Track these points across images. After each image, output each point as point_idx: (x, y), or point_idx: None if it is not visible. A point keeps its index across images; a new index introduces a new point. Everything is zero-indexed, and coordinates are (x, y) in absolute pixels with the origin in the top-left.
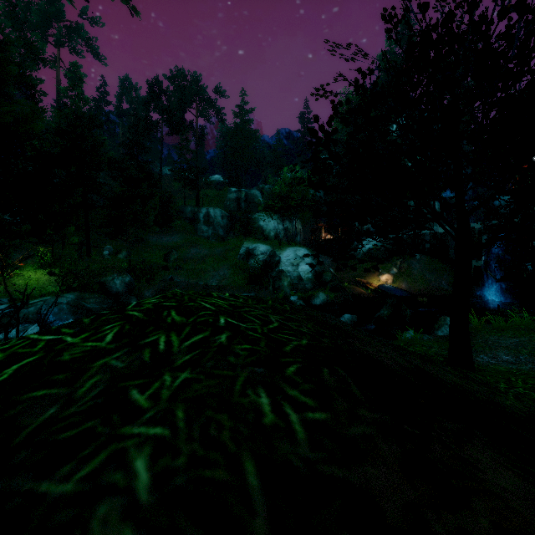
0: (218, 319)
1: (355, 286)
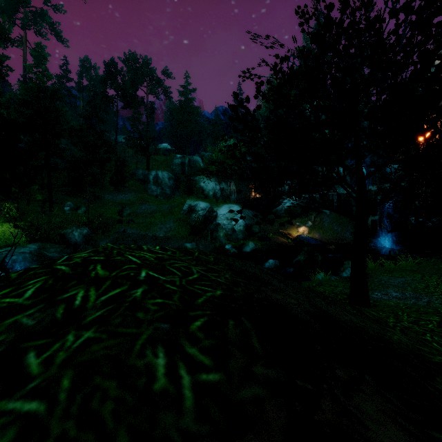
0: (139, 273)
1: (278, 236)
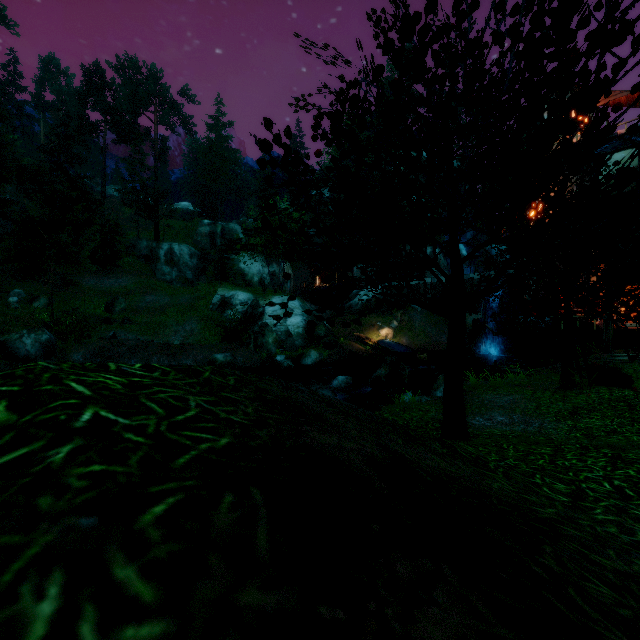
0: (79, 414)
1: (353, 342)
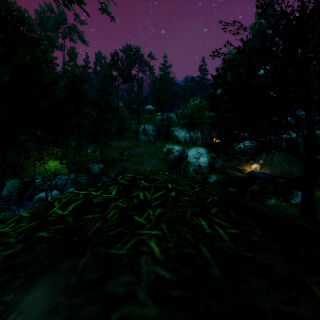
0: (167, 185)
1: (235, 171)
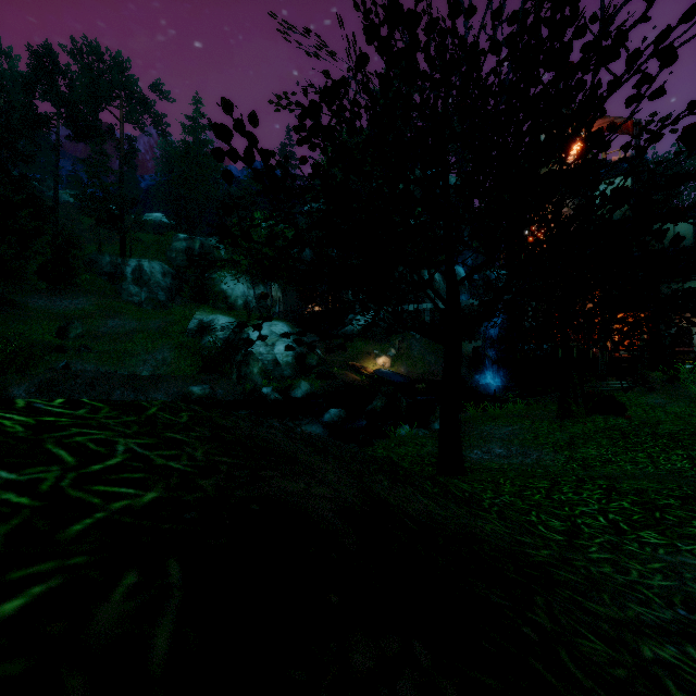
0: None
1: (348, 371)
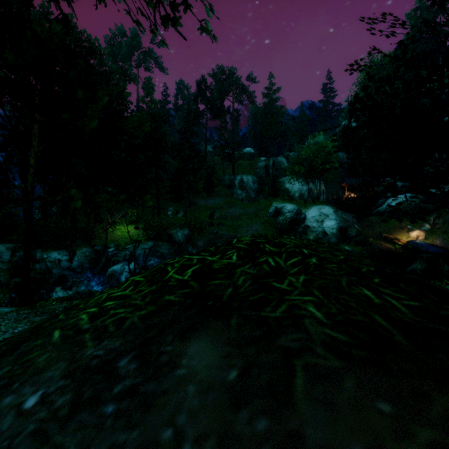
0: (302, 250)
1: (381, 241)
